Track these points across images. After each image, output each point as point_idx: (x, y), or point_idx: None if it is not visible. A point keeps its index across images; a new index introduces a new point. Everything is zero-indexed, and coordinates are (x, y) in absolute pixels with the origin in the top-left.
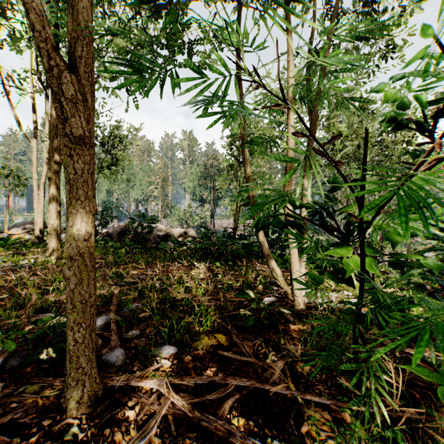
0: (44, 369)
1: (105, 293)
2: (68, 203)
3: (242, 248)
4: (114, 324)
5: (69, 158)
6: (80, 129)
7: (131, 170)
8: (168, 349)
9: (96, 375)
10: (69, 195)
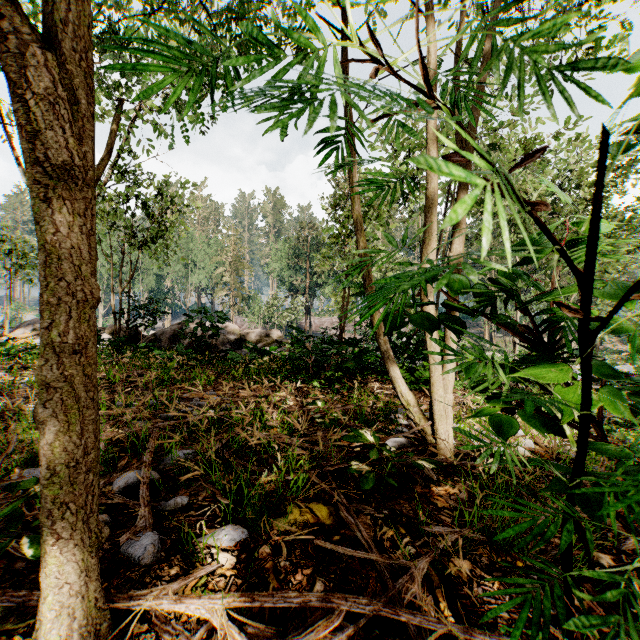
0: (19, 571)
1: (138, 433)
2: (42, 286)
3: (352, 359)
4: (145, 487)
5: (44, 204)
6: (63, 150)
7: (190, 245)
8: (233, 533)
9: (97, 594)
10: (43, 272)
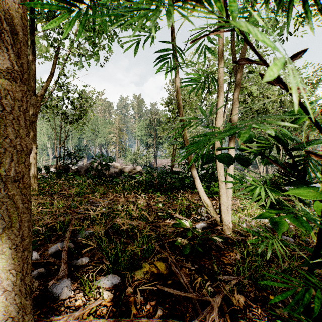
0: None
1: (64, 221)
2: None
3: (178, 181)
4: (65, 252)
5: None
6: (7, 61)
7: (96, 123)
8: (112, 279)
9: (30, 321)
10: None
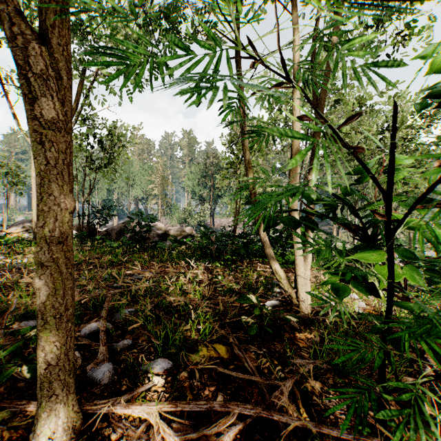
0: (20, 389)
1: (97, 297)
2: (38, 199)
3: (242, 247)
4: (103, 333)
5: (40, 145)
6: (52, 110)
7: (131, 169)
8: (162, 364)
9: (73, 402)
10: (39, 190)
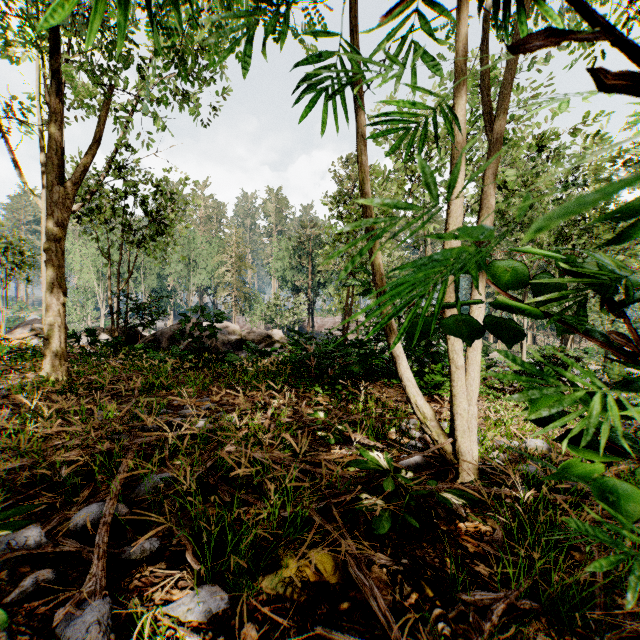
0: None
1: (112, 451)
2: None
3: (357, 362)
4: (105, 529)
5: None
6: None
7: (192, 244)
8: (209, 600)
9: None
10: None
